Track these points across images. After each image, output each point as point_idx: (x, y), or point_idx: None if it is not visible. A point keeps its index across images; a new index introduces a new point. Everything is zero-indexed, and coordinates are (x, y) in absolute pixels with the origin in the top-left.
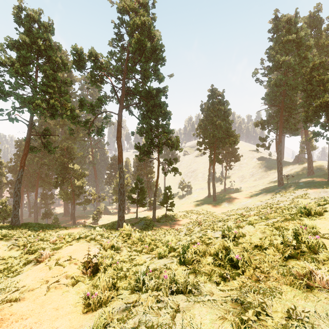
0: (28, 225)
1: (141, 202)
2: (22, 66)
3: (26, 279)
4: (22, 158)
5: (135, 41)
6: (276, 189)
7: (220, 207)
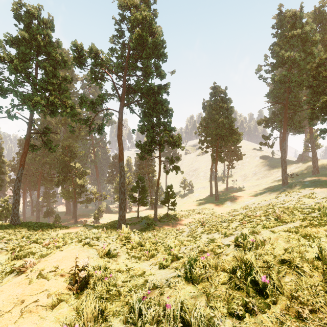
0: (28, 225)
1: (142, 201)
2: (22, 63)
3: None
4: (22, 156)
5: (136, 36)
6: (281, 189)
7: (223, 207)
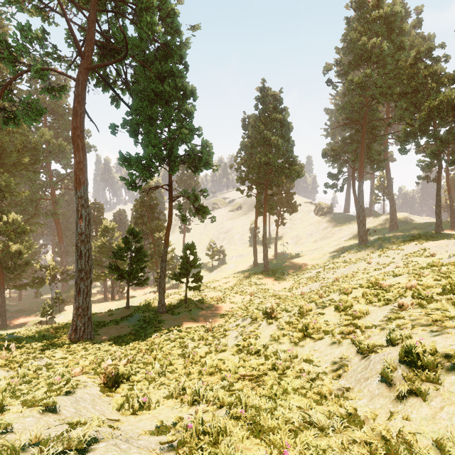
0: None
1: (136, 275)
2: None
3: None
4: None
5: None
6: (362, 248)
7: (278, 281)
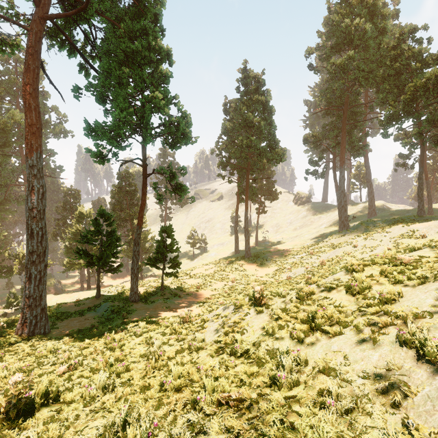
0: None
1: (107, 261)
2: None
3: None
4: None
5: None
6: (344, 233)
7: (261, 267)
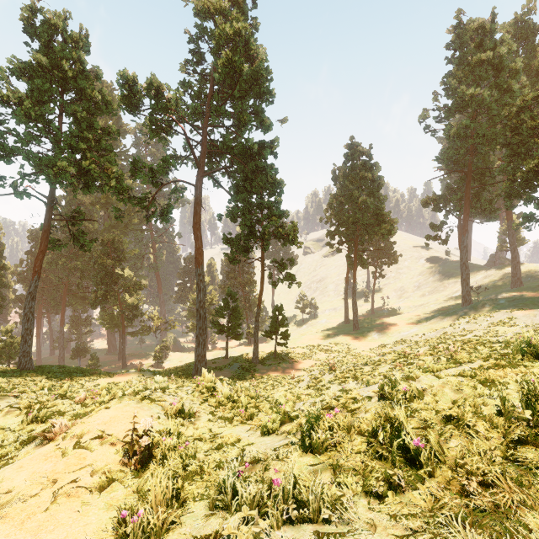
0: (46, 370)
1: (234, 331)
2: (37, 105)
3: (17, 476)
4: (37, 258)
5: (224, 62)
6: (460, 311)
7: (366, 341)
